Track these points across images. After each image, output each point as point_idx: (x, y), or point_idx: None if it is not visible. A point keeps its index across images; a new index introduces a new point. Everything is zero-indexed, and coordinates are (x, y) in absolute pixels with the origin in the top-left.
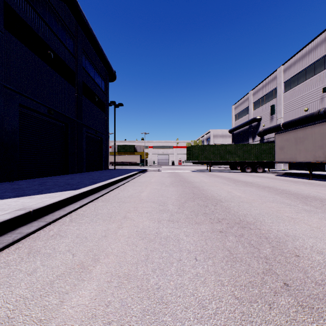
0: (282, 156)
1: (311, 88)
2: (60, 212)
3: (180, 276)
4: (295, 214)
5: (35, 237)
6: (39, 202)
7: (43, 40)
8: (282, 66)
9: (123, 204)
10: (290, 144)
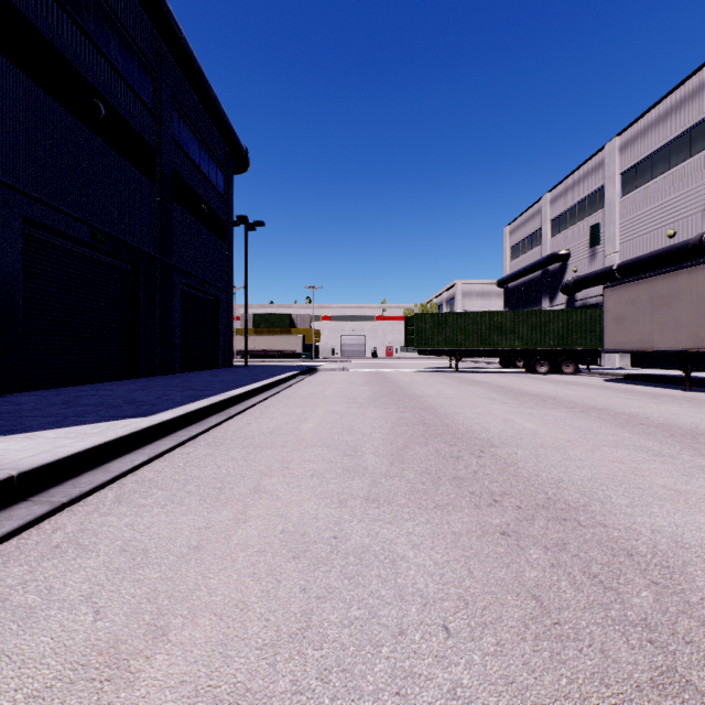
0: (622, 337)
1: (682, 187)
2: (96, 476)
3: (402, 698)
4: (682, 479)
5: (11, 550)
6: (43, 452)
7: (80, 74)
8: (616, 138)
9: (255, 452)
10: (639, 311)
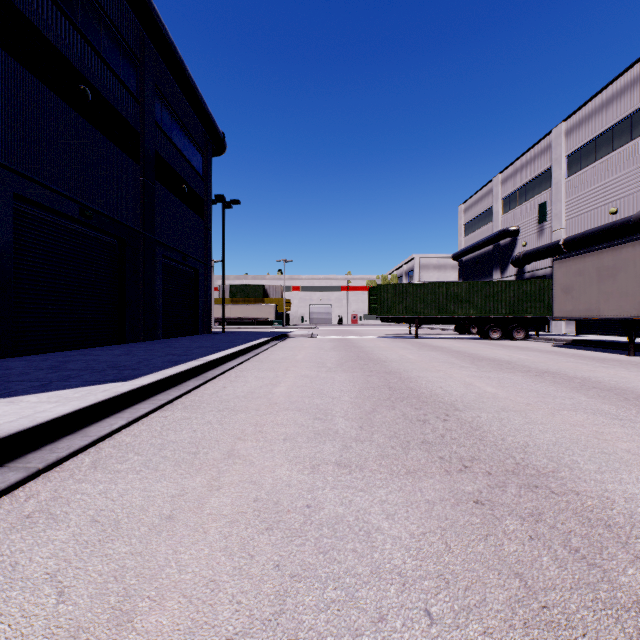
0: (569, 305)
1: (624, 168)
2: (74, 441)
3: None
4: None
5: None
6: (23, 417)
7: (68, 62)
8: (563, 124)
9: (229, 416)
10: (586, 282)
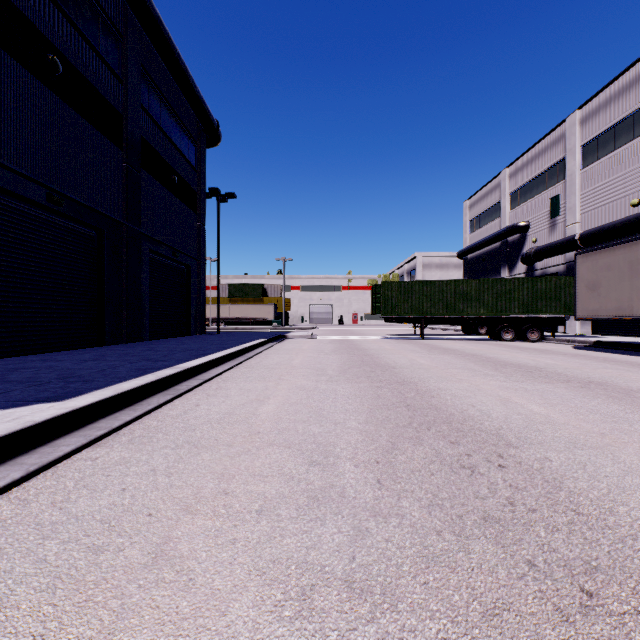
0: (596, 304)
1: None
2: None
3: None
4: None
5: None
6: None
7: (33, 26)
8: (577, 112)
9: (187, 458)
10: (616, 277)
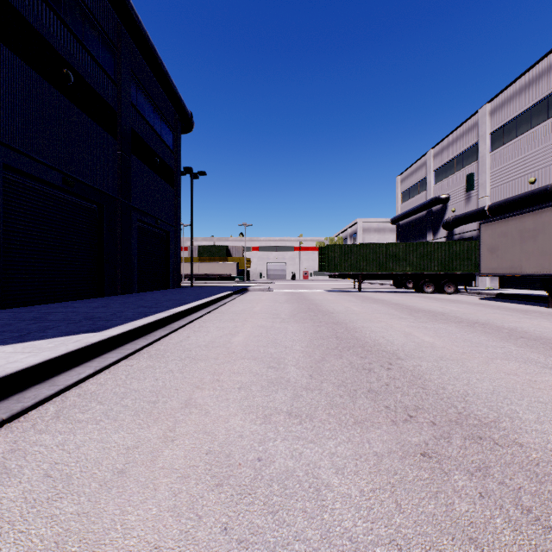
0: (495, 263)
1: (542, 143)
2: (41, 390)
3: None
4: None
5: None
6: None
7: (53, 48)
8: (487, 105)
9: (190, 365)
10: (510, 243)
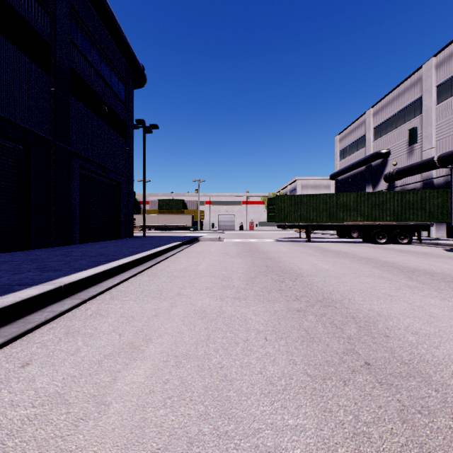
0: None
1: None
2: None
3: None
4: None
5: None
6: None
7: None
8: (433, 58)
9: None
10: None
